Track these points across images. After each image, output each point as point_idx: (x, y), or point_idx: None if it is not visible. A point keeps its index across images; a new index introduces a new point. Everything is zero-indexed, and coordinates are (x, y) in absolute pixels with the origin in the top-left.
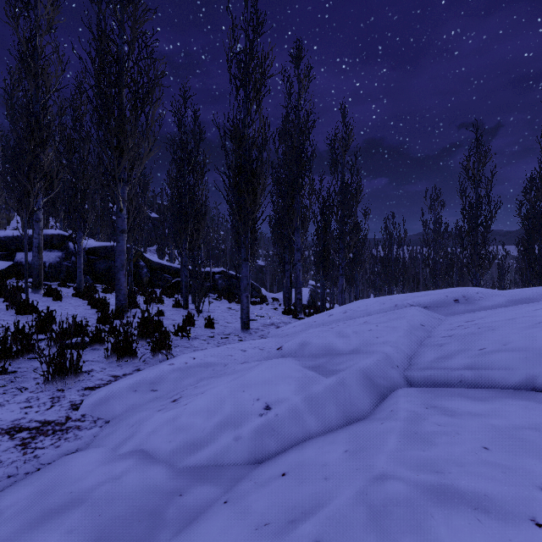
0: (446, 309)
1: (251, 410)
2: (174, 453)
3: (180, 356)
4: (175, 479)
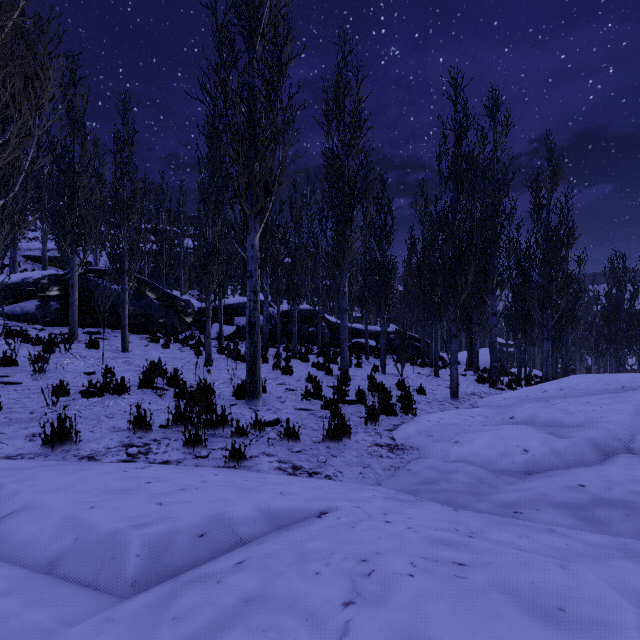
0: None
1: (516, 450)
2: (481, 463)
3: (426, 416)
4: (490, 472)
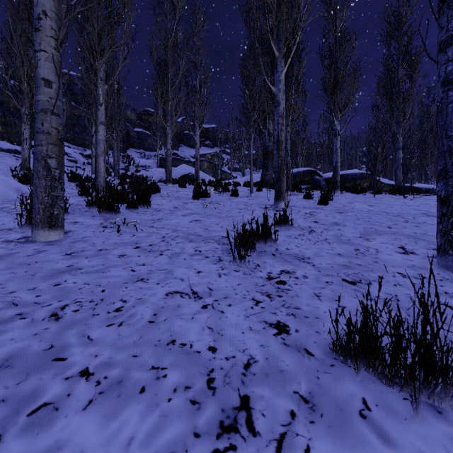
0: None
1: None
2: None
3: None
4: None
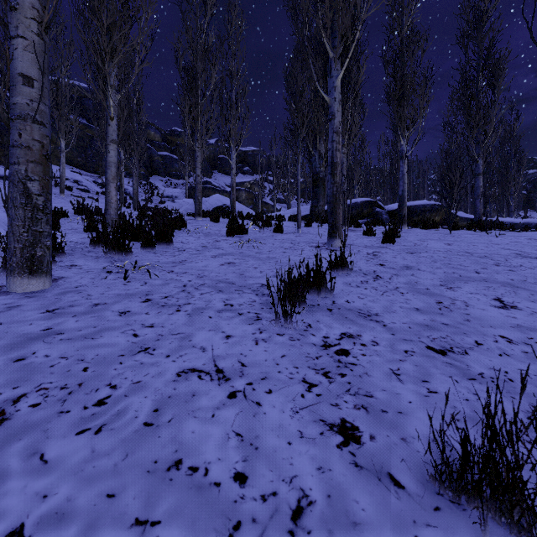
0: None
1: None
2: None
3: None
4: None
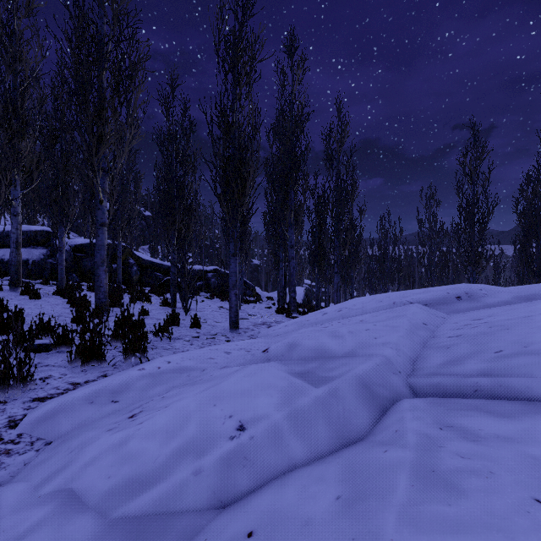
0: (448, 307)
1: (221, 431)
2: (111, 495)
3: (156, 360)
4: (101, 539)
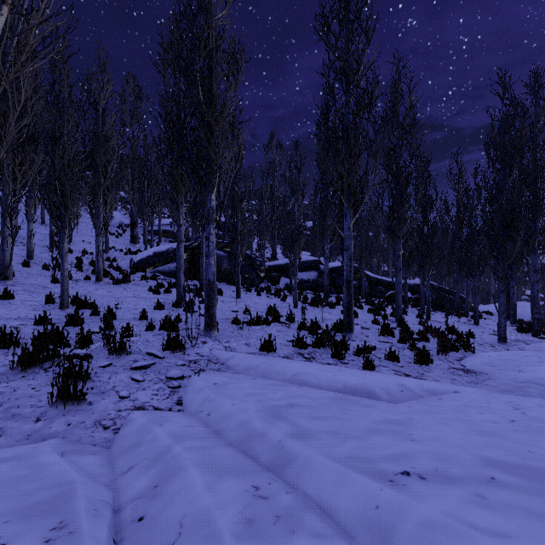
0: None
1: None
2: None
3: (483, 353)
4: None
